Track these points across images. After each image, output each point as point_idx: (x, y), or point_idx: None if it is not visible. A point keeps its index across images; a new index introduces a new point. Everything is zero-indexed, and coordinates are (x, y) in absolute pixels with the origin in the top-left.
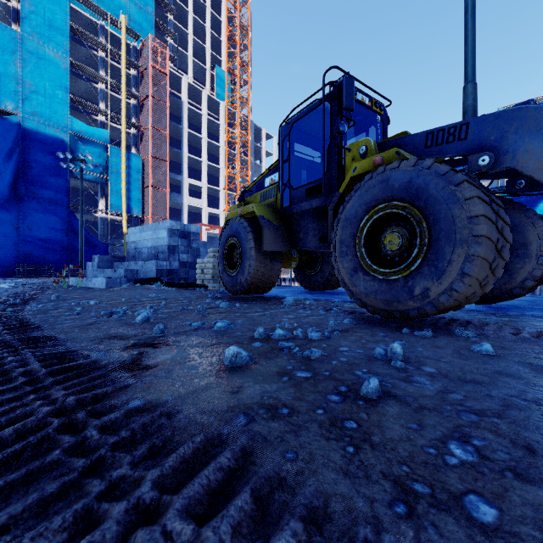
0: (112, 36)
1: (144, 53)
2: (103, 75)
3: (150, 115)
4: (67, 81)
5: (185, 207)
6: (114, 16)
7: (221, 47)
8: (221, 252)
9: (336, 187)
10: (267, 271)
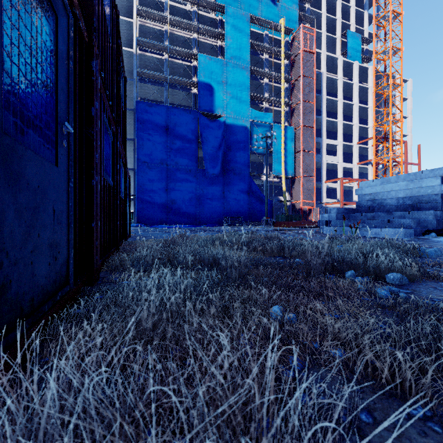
0: (271, 40)
1: (295, 42)
2: (268, 71)
3: (301, 92)
4: (248, 84)
5: (324, 165)
6: (275, 23)
7: (348, 13)
8: None
9: None
10: None
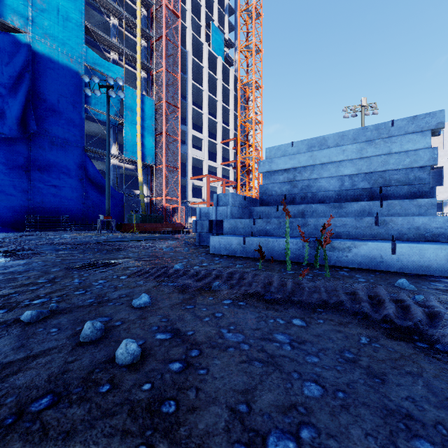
0: None
1: None
2: (117, 6)
3: (164, 57)
4: (81, 5)
5: (189, 158)
6: None
7: (212, 8)
8: None
9: None
10: None
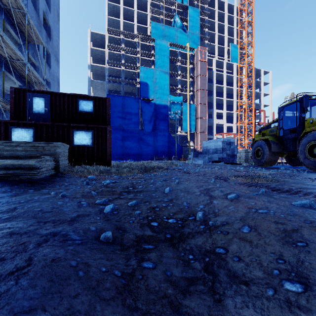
0: (182, 53)
1: (196, 55)
2: (180, 73)
3: (199, 84)
4: (168, 81)
5: (214, 125)
6: (184, 45)
7: (233, 31)
8: (253, 152)
9: (302, 131)
10: (273, 158)
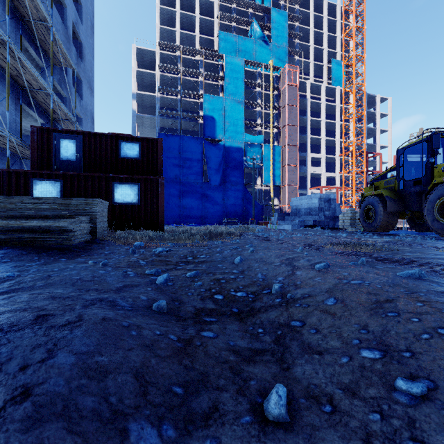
0: (263, 75)
1: (282, 77)
2: (260, 102)
3: (286, 118)
4: (243, 114)
5: (308, 175)
6: (265, 64)
7: (335, 41)
8: (361, 212)
9: (430, 182)
10: (389, 221)
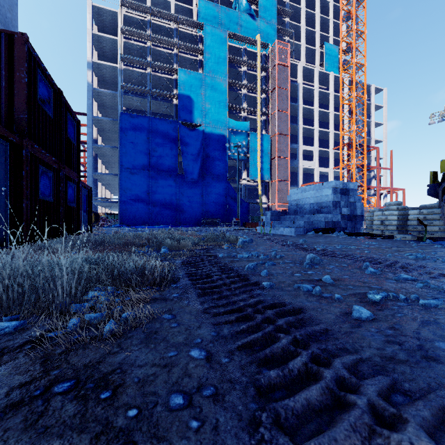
0: (250, 53)
1: (271, 56)
2: (245, 83)
3: (276, 102)
4: (226, 95)
5: (300, 170)
6: (252, 38)
7: (328, 25)
8: None
9: None
10: None
